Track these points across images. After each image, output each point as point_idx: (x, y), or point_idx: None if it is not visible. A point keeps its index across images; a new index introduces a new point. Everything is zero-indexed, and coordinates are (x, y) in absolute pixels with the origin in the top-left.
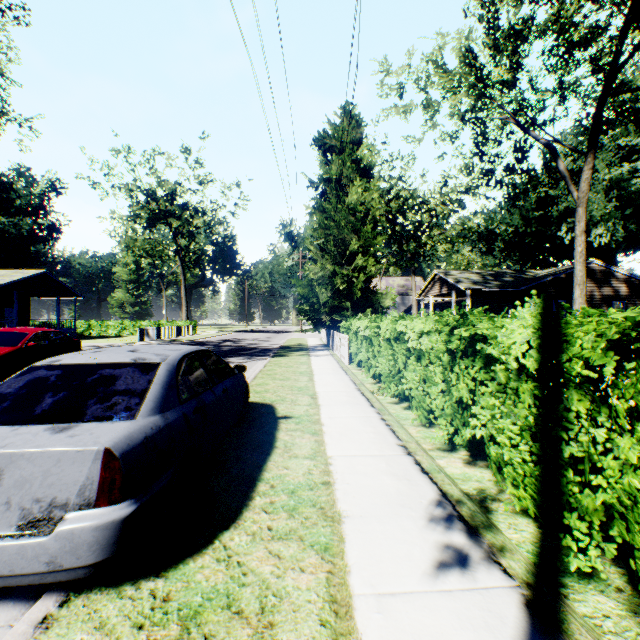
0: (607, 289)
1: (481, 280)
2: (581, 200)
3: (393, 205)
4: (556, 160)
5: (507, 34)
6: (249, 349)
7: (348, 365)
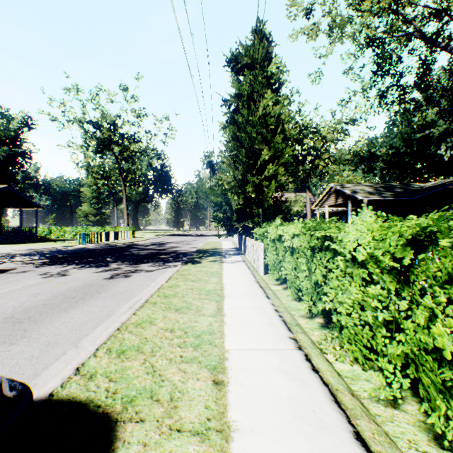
0: None
1: (375, 191)
2: None
3: (292, 132)
4: None
5: None
6: (168, 253)
7: (263, 276)
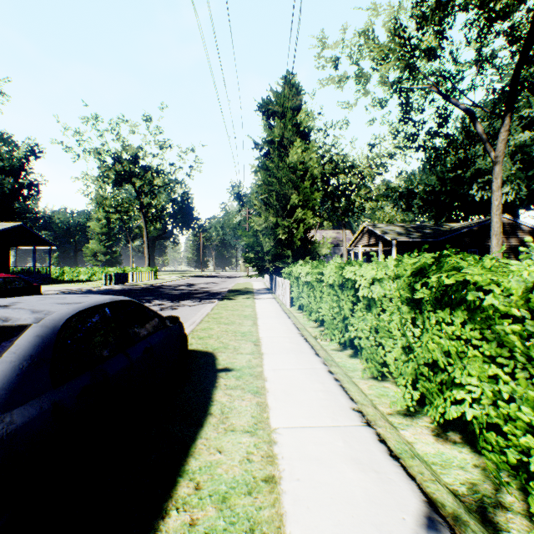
0: (514, 240)
1: (405, 232)
2: (498, 159)
3: (327, 168)
4: (475, 124)
5: (433, 8)
6: (200, 292)
7: (290, 308)
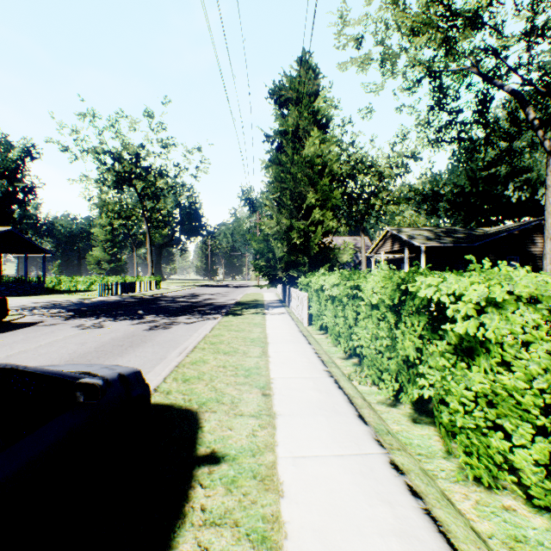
0: None
1: (434, 236)
2: None
3: (345, 167)
4: (524, 107)
5: None
6: (204, 305)
7: (307, 327)
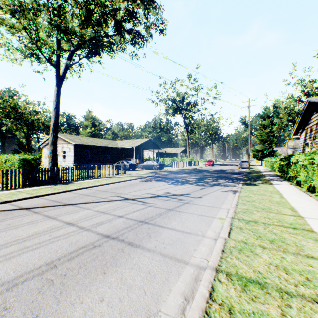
0: None
1: None
2: None
3: (289, 118)
4: None
5: (309, 93)
6: None
7: (264, 167)
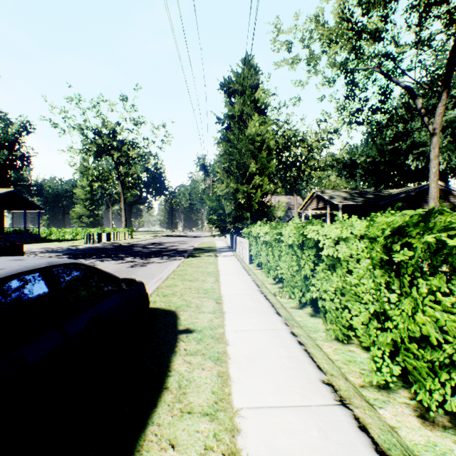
0: (446, 204)
1: (349, 197)
2: (435, 131)
3: (280, 141)
4: (414, 99)
5: None
6: (169, 250)
7: (249, 265)
